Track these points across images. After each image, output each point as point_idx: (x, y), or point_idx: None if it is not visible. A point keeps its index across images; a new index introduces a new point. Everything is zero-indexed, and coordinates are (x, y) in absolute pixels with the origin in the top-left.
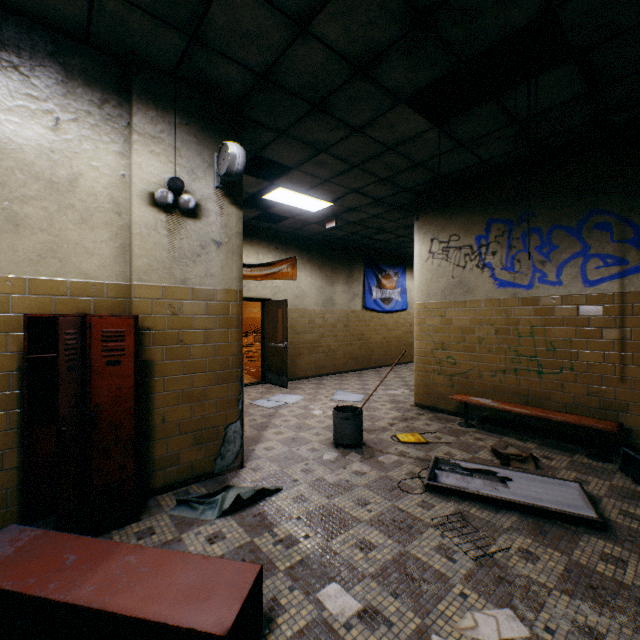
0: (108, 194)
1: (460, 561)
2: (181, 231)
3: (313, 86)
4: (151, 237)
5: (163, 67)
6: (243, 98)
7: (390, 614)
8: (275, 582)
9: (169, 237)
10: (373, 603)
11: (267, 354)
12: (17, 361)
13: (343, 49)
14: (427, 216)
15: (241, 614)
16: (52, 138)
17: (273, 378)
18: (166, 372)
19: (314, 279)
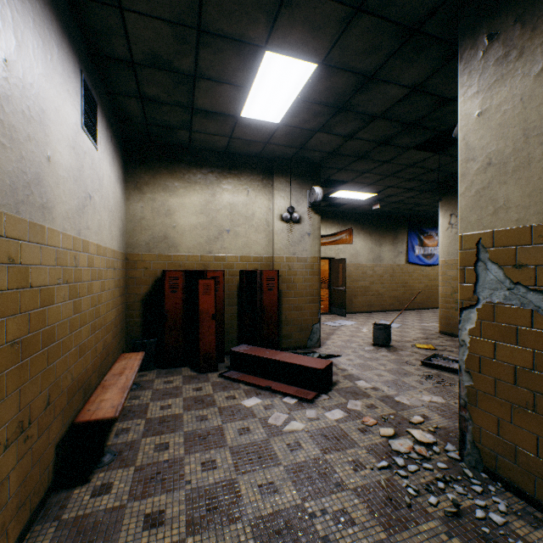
0: (264, 218)
1: (425, 385)
2: (292, 230)
3: (357, 152)
4: (281, 235)
5: (286, 158)
6: (321, 161)
7: (384, 390)
8: (337, 377)
9: (288, 234)
10: (378, 387)
11: (332, 294)
12: (236, 288)
13: (371, 139)
14: (447, 198)
15: (326, 368)
16: (246, 199)
17: (336, 310)
18: (286, 296)
19: (365, 242)
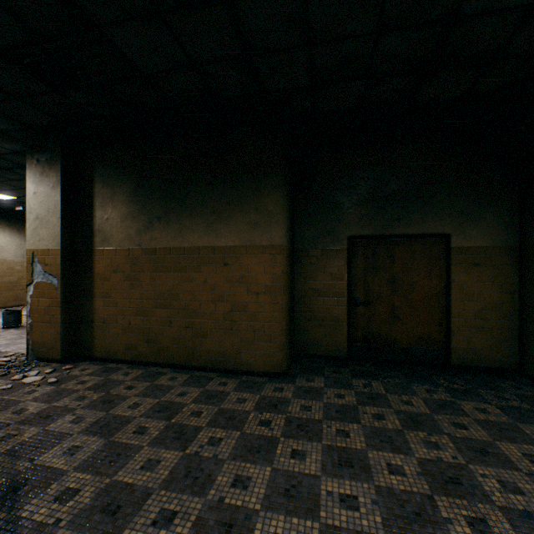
0: None
1: None
2: None
3: None
4: None
5: None
6: None
7: None
8: None
9: None
10: None
11: None
12: None
13: None
14: None
15: None
16: None
17: None
18: None
19: (14, 238)
